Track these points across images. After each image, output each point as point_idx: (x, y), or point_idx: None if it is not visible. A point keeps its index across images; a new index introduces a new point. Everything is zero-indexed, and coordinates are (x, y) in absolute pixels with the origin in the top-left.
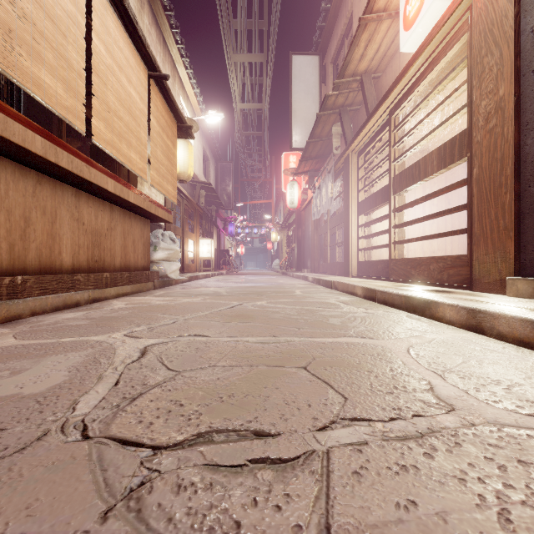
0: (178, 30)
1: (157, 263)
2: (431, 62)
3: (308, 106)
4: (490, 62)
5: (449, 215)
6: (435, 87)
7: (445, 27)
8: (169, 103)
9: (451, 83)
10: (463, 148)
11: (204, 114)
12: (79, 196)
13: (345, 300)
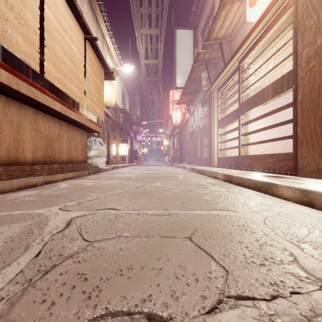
0: (105, 13)
1: (91, 158)
2: (267, 28)
3: (186, 61)
4: (310, 23)
5: (275, 128)
6: (270, 43)
7: (277, 2)
8: (99, 57)
9: (279, 43)
10: (290, 82)
11: (122, 66)
12: (37, 114)
13: (212, 182)
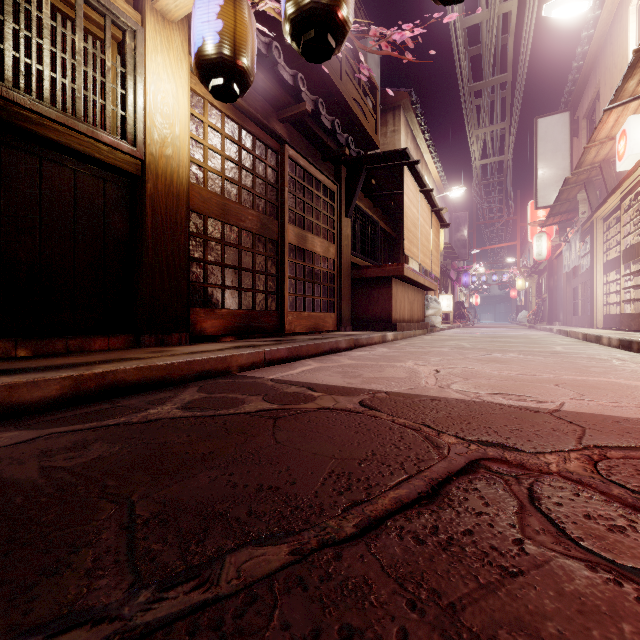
0: (428, 134)
1: (428, 317)
2: (639, 180)
3: (556, 164)
4: None
5: None
6: None
7: (639, 168)
8: (438, 217)
9: None
10: None
11: (448, 191)
12: (408, 287)
13: (565, 340)
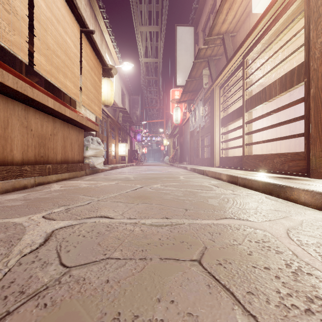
0: (104, 10)
1: (88, 158)
2: (275, 18)
3: (187, 59)
4: None
5: (279, 127)
6: (277, 35)
7: None
8: (96, 52)
9: (286, 36)
10: (301, 75)
11: (121, 64)
12: (28, 110)
13: (215, 184)
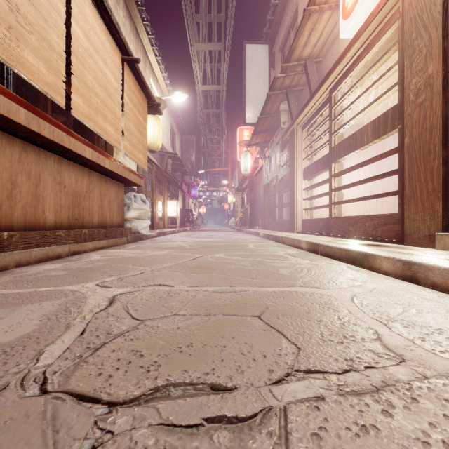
0: (148, 23)
1: (130, 221)
2: (367, 47)
3: (259, 87)
4: (419, 44)
5: (380, 180)
6: (370, 68)
7: (379, 15)
8: (140, 84)
9: (383, 66)
10: (395, 120)
11: (171, 94)
12: (61, 162)
13: (292, 253)
